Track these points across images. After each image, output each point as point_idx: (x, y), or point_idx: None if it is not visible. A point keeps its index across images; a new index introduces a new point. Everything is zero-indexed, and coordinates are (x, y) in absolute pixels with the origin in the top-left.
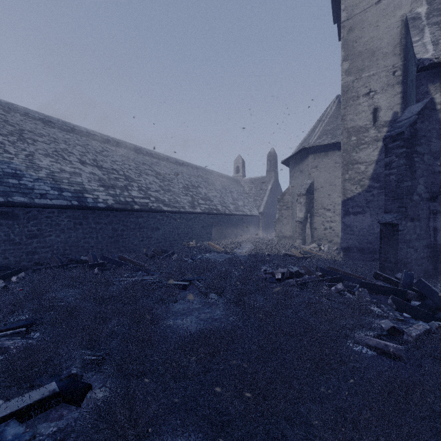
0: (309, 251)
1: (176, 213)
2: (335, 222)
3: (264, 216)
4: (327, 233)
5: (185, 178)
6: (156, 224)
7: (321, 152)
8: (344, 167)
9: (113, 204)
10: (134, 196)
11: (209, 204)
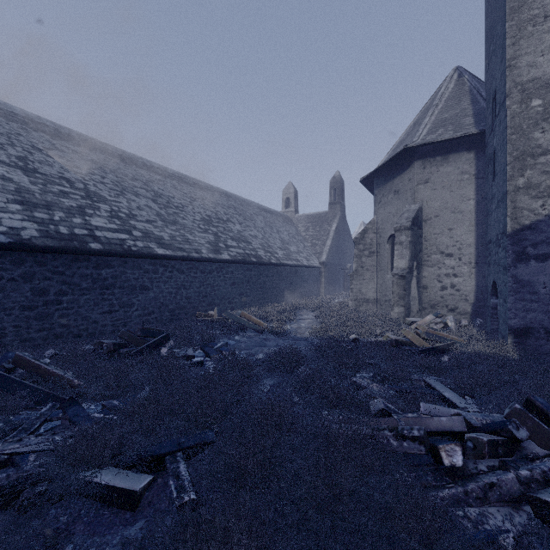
0: (434, 332)
1: (182, 261)
2: (461, 277)
3: (327, 267)
4: (447, 295)
5: (207, 206)
6: (141, 279)
7: (435, 156)
8: (514, 162)
9: (34, 239)
10: (96, 225)
11: (245, 248)
